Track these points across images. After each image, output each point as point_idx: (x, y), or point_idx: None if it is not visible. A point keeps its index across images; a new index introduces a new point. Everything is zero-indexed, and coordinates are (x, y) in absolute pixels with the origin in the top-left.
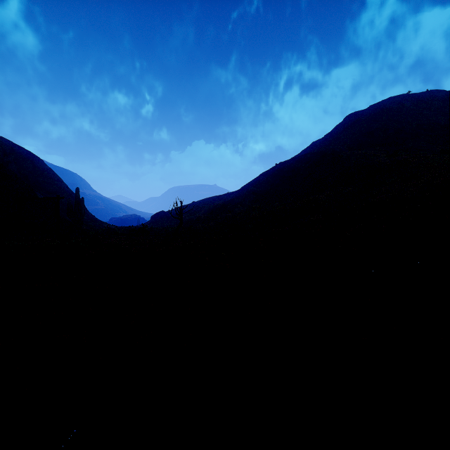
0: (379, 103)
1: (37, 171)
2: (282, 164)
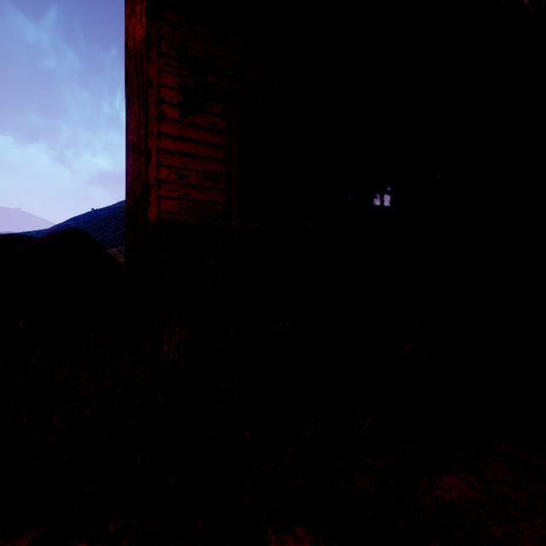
0: None
1: None
2: (96, 211)
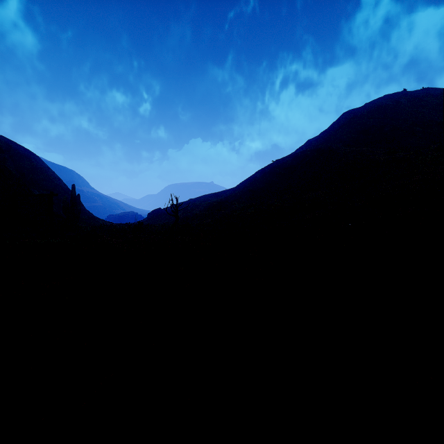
0: (375, 101)
1: (34, 169)
2: (278, 161)
